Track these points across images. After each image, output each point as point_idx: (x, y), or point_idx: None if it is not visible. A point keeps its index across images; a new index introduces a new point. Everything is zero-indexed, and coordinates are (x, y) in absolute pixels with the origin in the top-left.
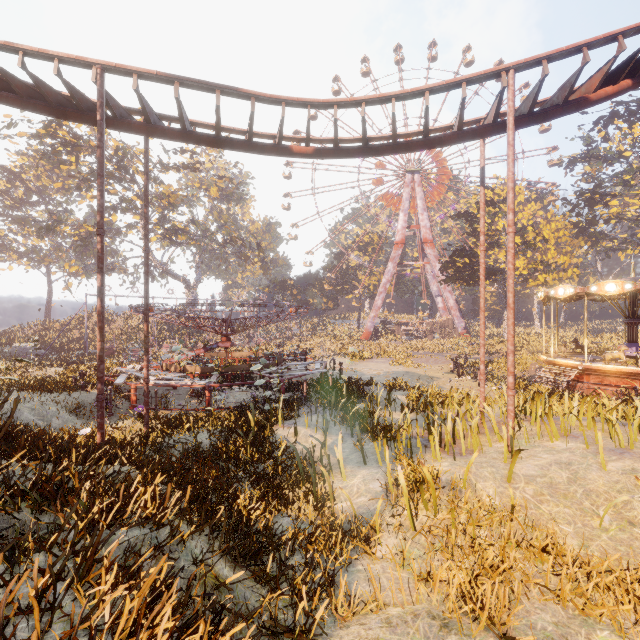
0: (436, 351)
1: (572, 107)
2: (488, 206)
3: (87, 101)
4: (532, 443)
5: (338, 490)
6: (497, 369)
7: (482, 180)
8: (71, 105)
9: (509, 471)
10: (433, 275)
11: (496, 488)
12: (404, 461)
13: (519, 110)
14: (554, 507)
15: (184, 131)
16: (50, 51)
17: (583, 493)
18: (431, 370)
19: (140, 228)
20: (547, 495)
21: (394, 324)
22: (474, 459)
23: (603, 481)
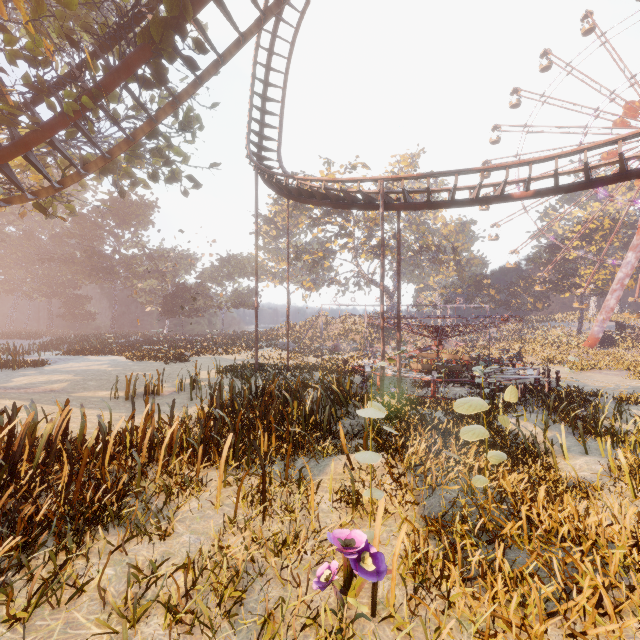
0: None
1: None
2: None
3: (368, 197)
4: None
5: (561, 465)
6: None
7: None
8: (356, 199)
9: None
10: None
11: None
12: (628, 453)
13: None
14: None
15: (428, 203)
16: (355, 178)
17: None
18: None
19: (352, 248)
20: None
21: (637, 329)
22: None
23: None
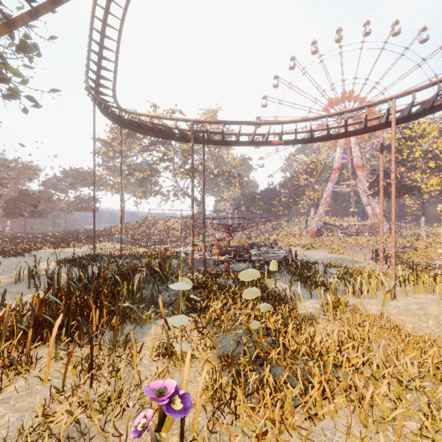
0: (364, 245)
1: (436, 110)
2: (406, 141)
3: (183, 132)
4: (407, 295)
5: (299, 306)
6: (407, 258)
7: (381, 150)
8: (174, 133)
9: (384, 301)
10: (363, 190)
11: (376, 308)
12: (331, 295)
13: (402, 113)
14: (405, 318)
15: (223, 141)
16: (173, 117)
17: (423, 314)
18: (357, 257)
19: (172, 169)
20: (403, 313)
21: (332, 225)
22: (364, 293)
23: (436, 310)
